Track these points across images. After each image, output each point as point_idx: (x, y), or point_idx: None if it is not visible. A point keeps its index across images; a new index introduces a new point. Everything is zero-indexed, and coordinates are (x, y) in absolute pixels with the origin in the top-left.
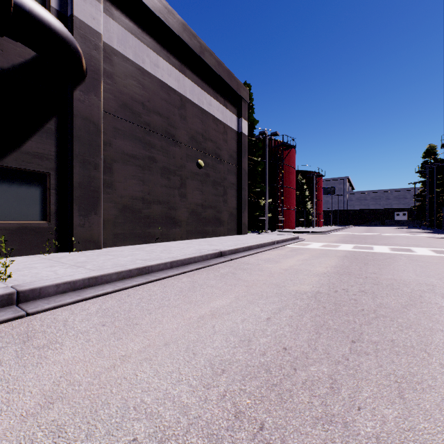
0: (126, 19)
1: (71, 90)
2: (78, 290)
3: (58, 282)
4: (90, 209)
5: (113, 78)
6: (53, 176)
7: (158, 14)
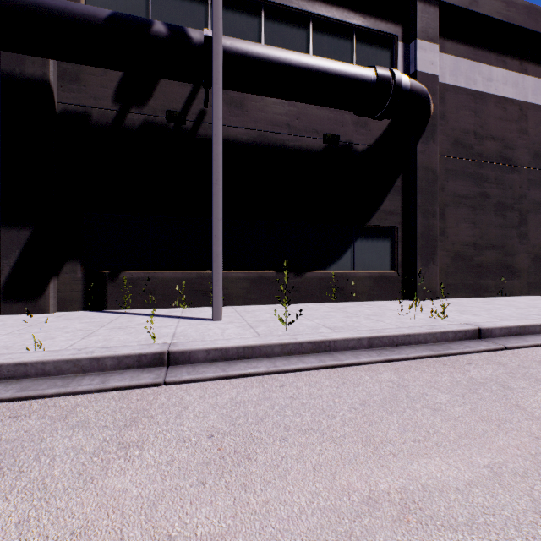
0: (457, 44)
1: (414, 145)
2: (512, 336)
3: (500, 325)
4: (429, 259)
5: (445, 116)
6: (399, 229)
7: (494, 16)
